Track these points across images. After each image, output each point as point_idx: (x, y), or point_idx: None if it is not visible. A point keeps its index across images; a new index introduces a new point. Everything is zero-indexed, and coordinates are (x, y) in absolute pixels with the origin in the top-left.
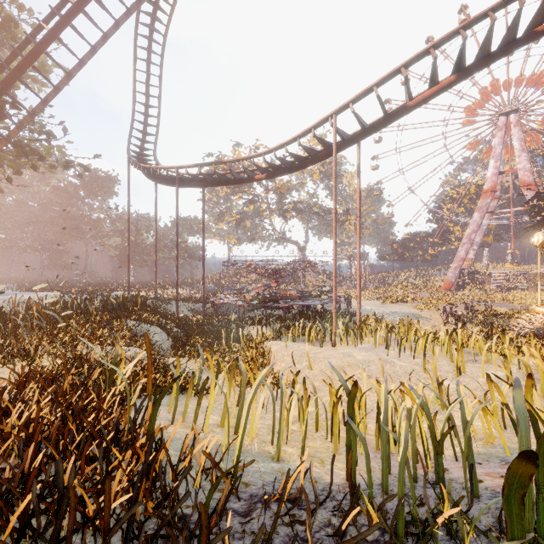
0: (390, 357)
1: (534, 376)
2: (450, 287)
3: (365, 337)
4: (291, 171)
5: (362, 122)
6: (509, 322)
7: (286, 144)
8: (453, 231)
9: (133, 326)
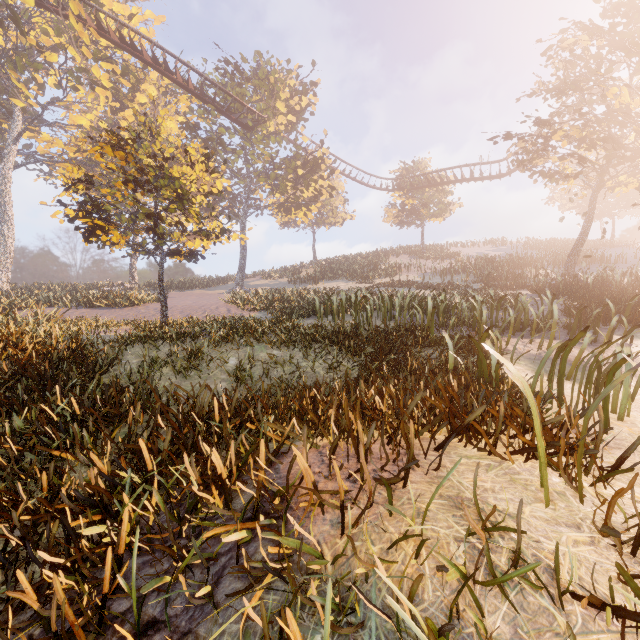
0: None
1: None
2: None
3: None
4: None
5: None
6: None
7: None
8: None
9: None
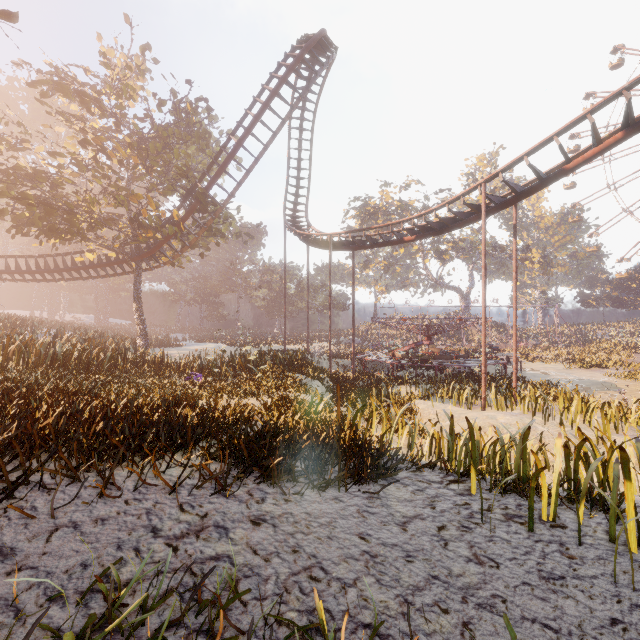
0: (534, 423)
1: None
2: None
3: (521, 404)
4: (441, 233)
5: (514, 188)
6: None
7: (435, 209)
8: None
9: (301, 379)
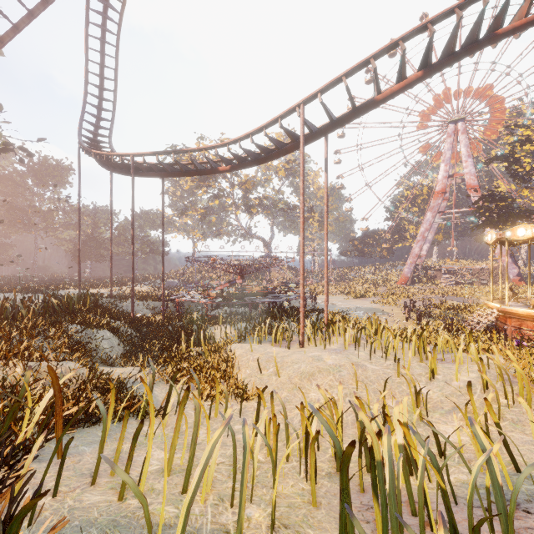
0: (361, 360)
1: (504, 377)
2: (406, 282)
3: (333, 336)
4: (256, 163)
5: (330, 114)
6: (463, 316)
7: (252, 134)
8: (408, 229)
9: (75, 332)
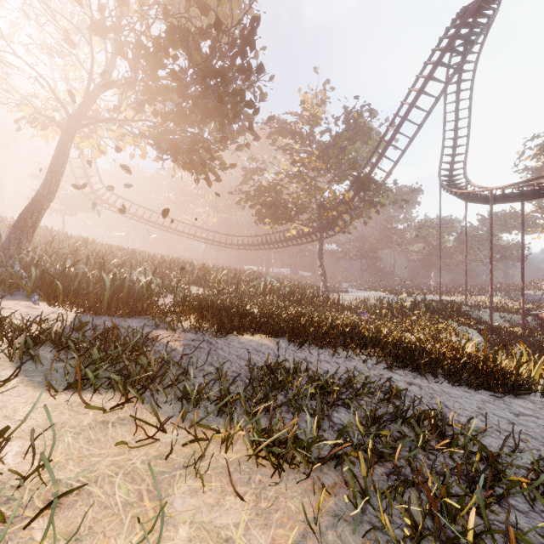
0: None
1: None
2: None
3: None
4: None
5: None
6: None
7: None
8: None
9: (454, 326)
